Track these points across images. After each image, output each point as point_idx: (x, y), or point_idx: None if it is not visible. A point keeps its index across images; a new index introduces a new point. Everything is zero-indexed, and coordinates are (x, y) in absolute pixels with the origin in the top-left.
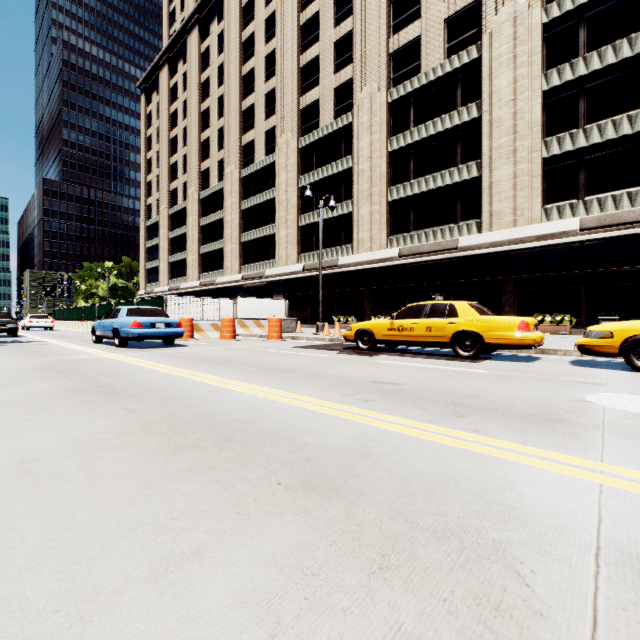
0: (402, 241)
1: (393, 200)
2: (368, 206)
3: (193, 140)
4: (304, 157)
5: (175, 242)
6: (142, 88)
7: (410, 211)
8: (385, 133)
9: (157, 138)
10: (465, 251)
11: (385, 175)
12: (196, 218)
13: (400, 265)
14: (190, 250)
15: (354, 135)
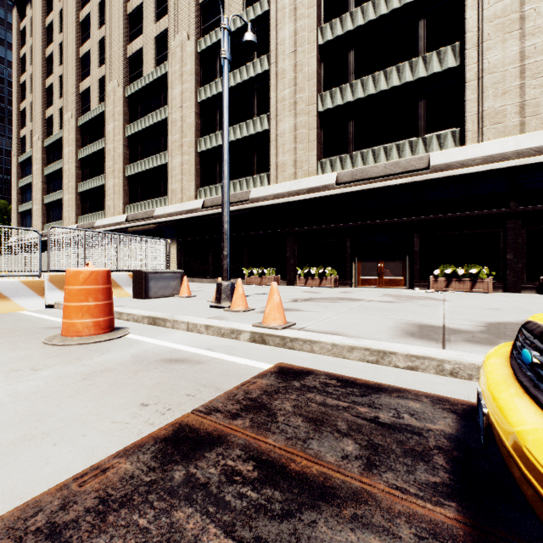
0: (339, 165)
1: (326, 110)
2: (291, 118)
3: (70, 55)
4: (204, 64)
5: (51, 179)
6: (14, 0)
7: (349, 124)
8: (315, 17)
9: (31, 58)
10: (441, 171)
11: (315, 74)
12: (73, 149)
13: (338, 196)
14: (66, 187)
15: (271, 25)
